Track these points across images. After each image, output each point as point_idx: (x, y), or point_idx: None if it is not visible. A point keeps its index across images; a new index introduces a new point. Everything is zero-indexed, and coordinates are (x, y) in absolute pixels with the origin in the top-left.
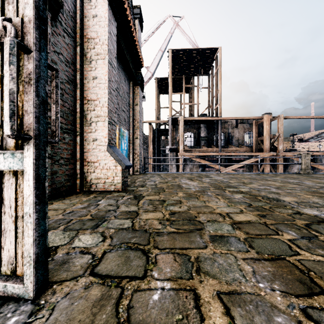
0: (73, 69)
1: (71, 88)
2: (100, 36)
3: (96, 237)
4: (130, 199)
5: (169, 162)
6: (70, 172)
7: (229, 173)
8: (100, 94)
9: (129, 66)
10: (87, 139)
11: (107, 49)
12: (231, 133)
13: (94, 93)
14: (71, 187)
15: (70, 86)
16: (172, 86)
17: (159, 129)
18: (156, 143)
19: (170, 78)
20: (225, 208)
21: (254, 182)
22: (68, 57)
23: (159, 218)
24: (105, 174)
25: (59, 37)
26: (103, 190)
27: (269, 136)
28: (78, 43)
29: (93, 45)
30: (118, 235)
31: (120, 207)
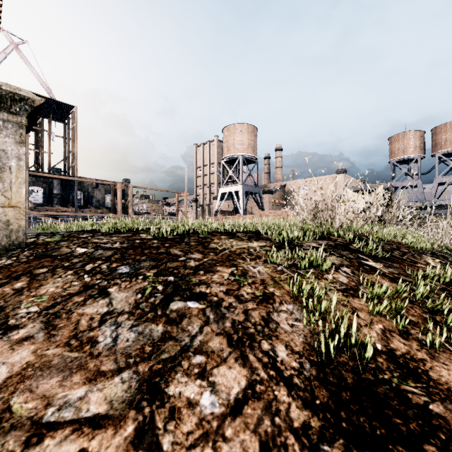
0: None
1: None
2: None
3: None
4: None
5: None
6: None
7: None
8: None
9: None
10: None
11: None
12: (91, 194)
13: None
14: None
15: None
16: None
17: None
18: None
19: None
20: None
21: None
22: None
23: None
24: None
25: None
26: None
27: (121, 201)
28: None
29: None
30: None
31: None
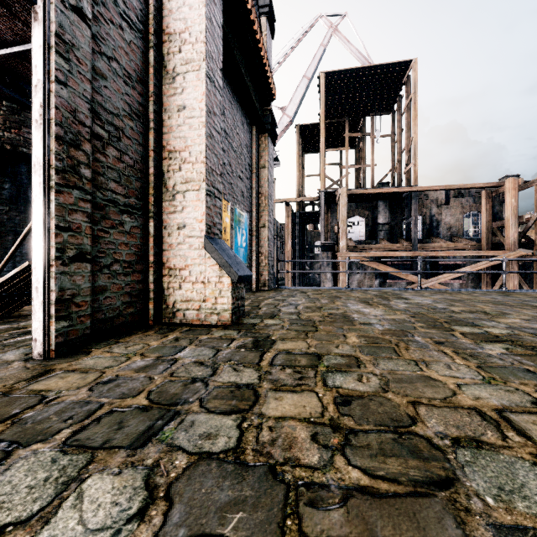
0: (141, 91)
1: (137, 129)
2: (191, 27)
3: (129, 492)
4: (244, 349)
5: (320, 269)
6: (134, 288)
7: (441, 291)
8: (192, 139)
9: (249, 96)
10: (168, 225)
11: (203, 51)
12: (436, 216)
13: (180, 138)
14: (136, 316)
15: (135, 124)
16: (325, 137)
17: (303, 212)
18: (297, 237)
19: (322, 123)
20: (481, 389)
21: (510, 312)
22: (129, 69)
23: (311, 419)
24: (199, 293)
25: (112, 26)
26: (197, 323)
27: (516, 220)
28: (151, 43)
29: (178, 45)
30: (191, 485)
31: (219, 372)
